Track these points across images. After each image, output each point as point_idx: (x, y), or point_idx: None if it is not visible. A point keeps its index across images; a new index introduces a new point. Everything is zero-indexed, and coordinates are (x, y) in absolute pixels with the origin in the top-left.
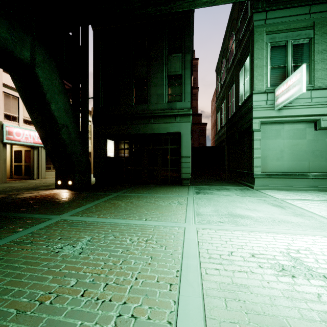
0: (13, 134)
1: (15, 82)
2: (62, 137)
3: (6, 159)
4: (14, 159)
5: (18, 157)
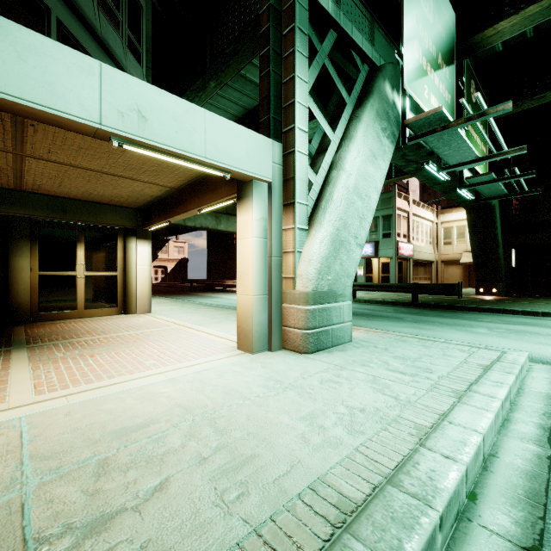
0: (401, 248)
1: (469, 216)
2: (497, 252)
3: (375, 271)
4: (381, 271)
5: (385, 268)
